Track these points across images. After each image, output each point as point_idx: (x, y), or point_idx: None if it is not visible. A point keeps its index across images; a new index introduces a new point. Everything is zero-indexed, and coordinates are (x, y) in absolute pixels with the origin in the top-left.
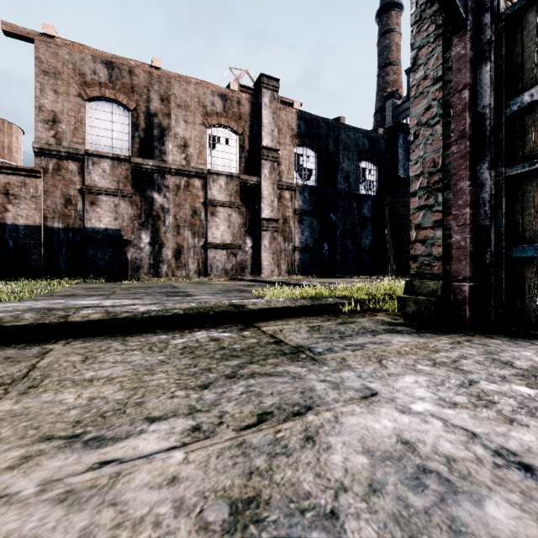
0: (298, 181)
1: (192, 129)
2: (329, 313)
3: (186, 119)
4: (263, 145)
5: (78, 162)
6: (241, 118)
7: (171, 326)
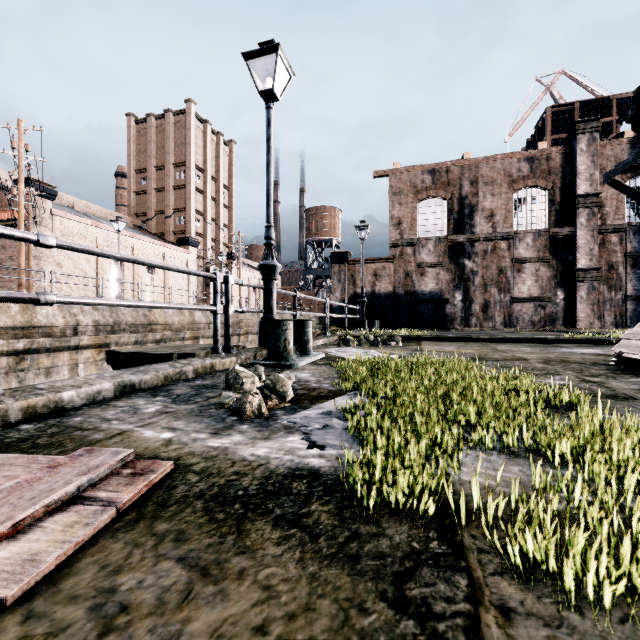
0: (631, 219)
1: (498, 199)
2: (598, 344)
3: (492, 193)
4: (578, 194)
5: (413, 247)
6: (551, 173)
7: (513, 342)
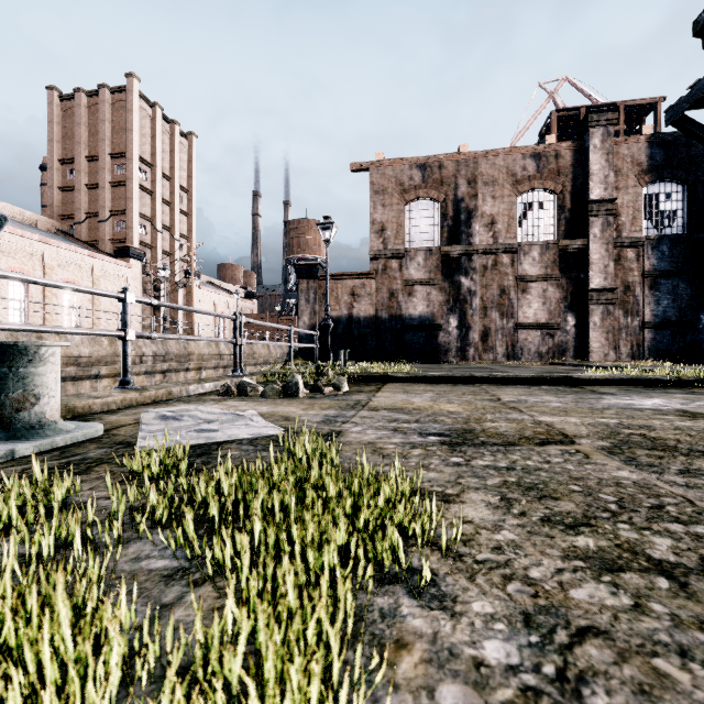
0: (649, 231)
1: (500, 203)
2: (646, 386)
3: (493, 195)
4: (591, 199)
5: (399, 260)
6: (560, 174)
7: (524, 384)
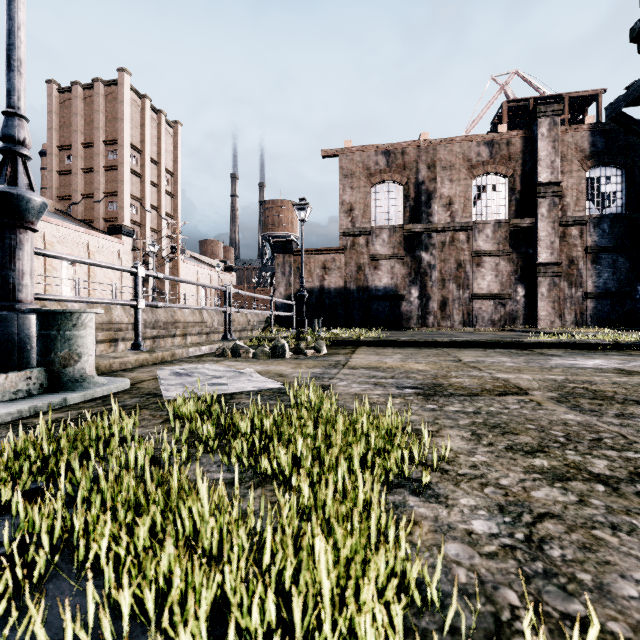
0: (591, 211)
1: (457, 185)
2: (588, 349)
3: (450, 178)
4: (539, 182)
5: (365, 237)
6: (511, 159)
7: (480, 347)
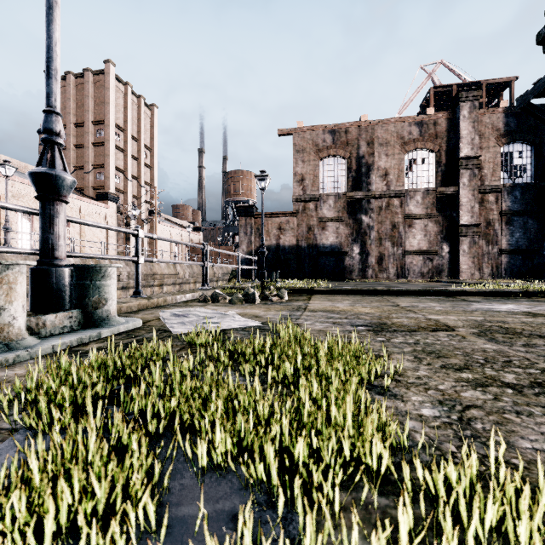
0: (505, 181)
1: (392, 159)
2: (502, 296)
3: (386, 153)
4: (461, 156)
5: (315, 203)
6: (437, 137)
7: (413, 295)
